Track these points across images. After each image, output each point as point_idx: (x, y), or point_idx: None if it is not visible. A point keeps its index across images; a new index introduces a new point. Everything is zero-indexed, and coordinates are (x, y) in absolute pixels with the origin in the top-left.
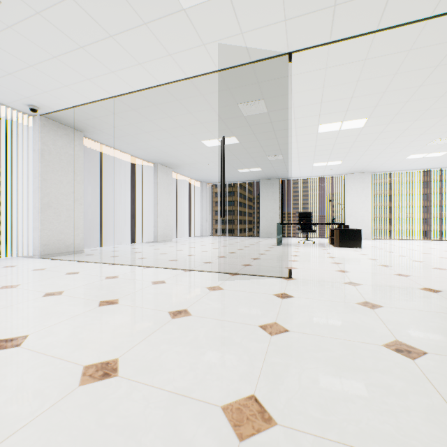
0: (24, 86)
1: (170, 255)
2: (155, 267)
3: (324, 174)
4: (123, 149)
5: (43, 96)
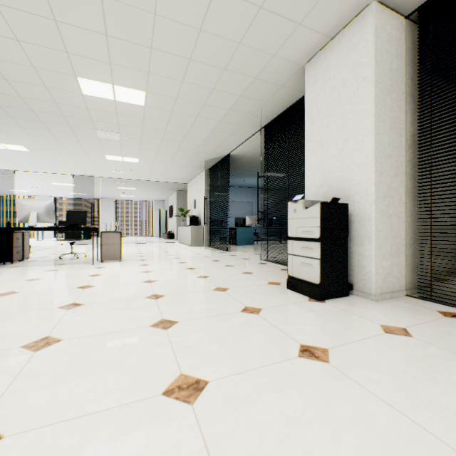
0: None
1: None
2: None
3: (85, 197)
4: None
5: None
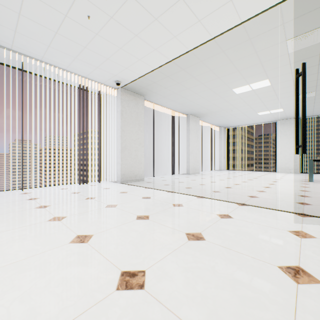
0: (114, 66)
1: (210, 187)
2: (206, 198)
3: None
4: (167, 105)
5: (124, 72)
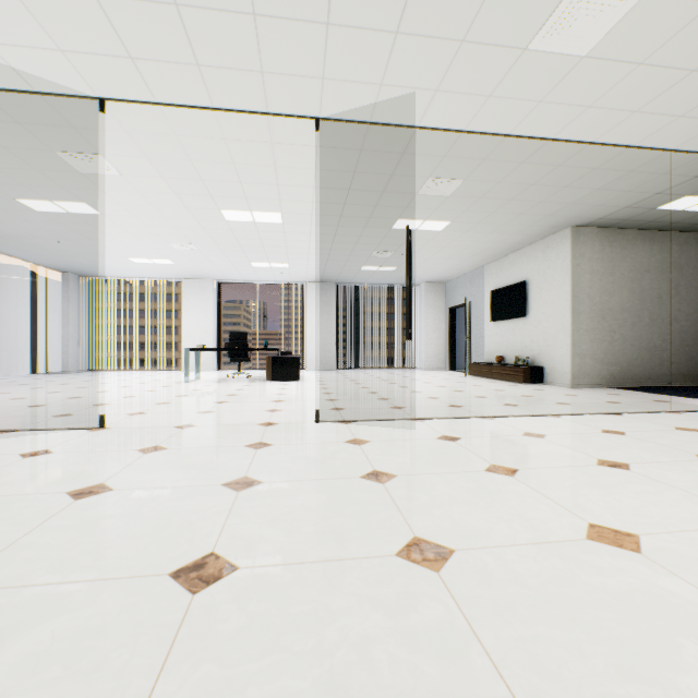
0: None
1: None
2: None
3: (277, 279)
4: None
5: None
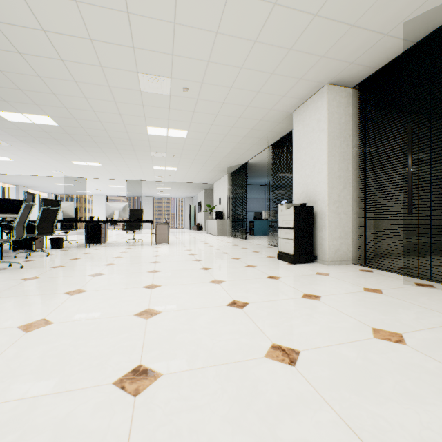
0: None
1: None
2: None
3: (130, 195)
4: (1, 181)
5: None
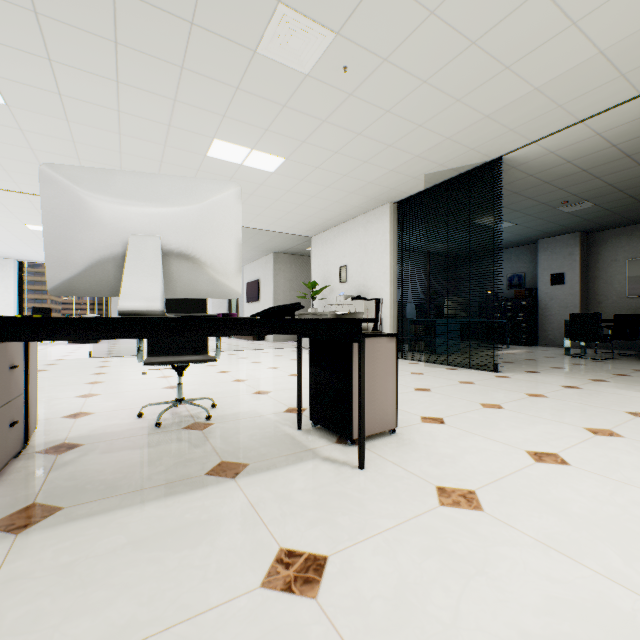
0: None
1: None
2: None
3: None
4: None
5: None
